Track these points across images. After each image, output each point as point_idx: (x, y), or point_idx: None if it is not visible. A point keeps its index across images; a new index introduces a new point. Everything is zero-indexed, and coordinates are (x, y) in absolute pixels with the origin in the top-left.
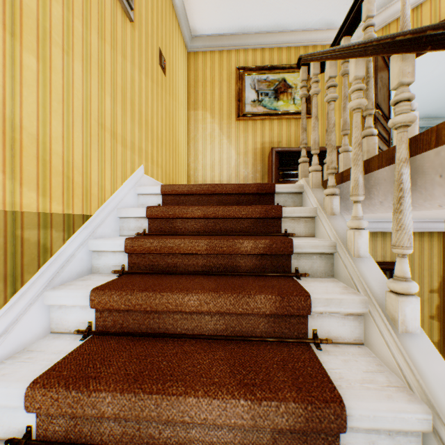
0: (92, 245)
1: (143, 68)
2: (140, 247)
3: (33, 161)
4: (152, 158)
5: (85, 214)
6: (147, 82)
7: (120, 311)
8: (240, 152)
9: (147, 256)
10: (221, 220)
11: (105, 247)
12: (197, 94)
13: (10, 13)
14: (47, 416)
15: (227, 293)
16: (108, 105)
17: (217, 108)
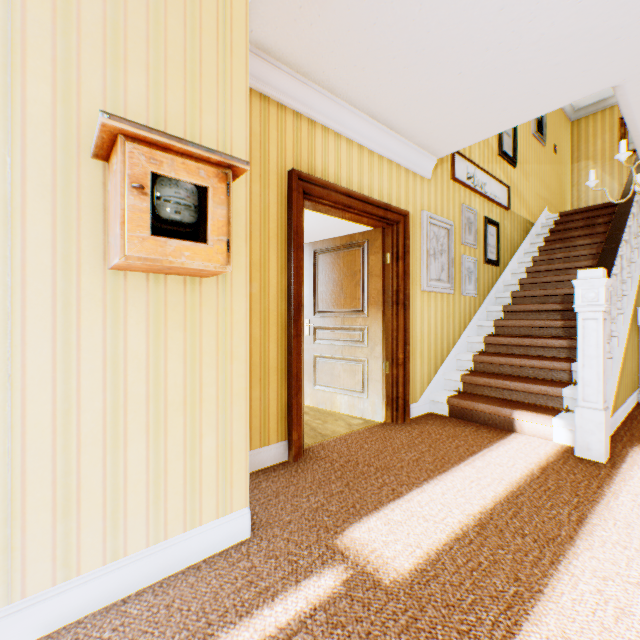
0: (535, 233)
1: (546, 162)
2: (554, 230)
3: (527, 208)
4: (549, 203)
5: (533, 223)
6: (547, 167)
7: (552, 242)
8: (622, 184)
9: (556, 233)
10: (590, 219)
11: (540, 233)
12: (578, 151)
13: (525, 176)
14: (540, 253)
15: (587, 230)
16: (537, 186)
17: (598, 156)
